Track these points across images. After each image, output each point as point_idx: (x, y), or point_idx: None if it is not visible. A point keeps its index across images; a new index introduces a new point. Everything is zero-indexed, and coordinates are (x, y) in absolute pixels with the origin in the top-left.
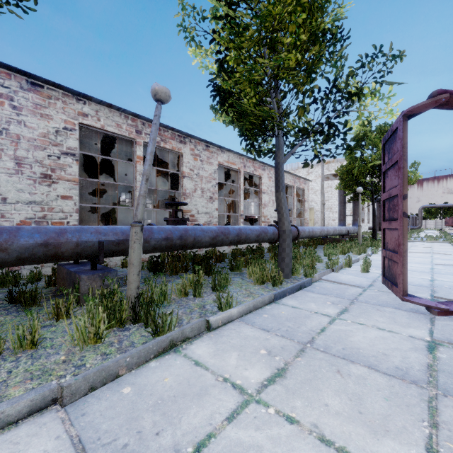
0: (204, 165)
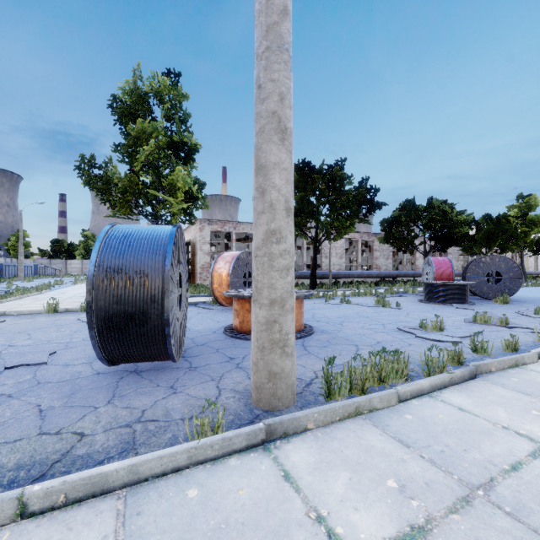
0: (483, 250)
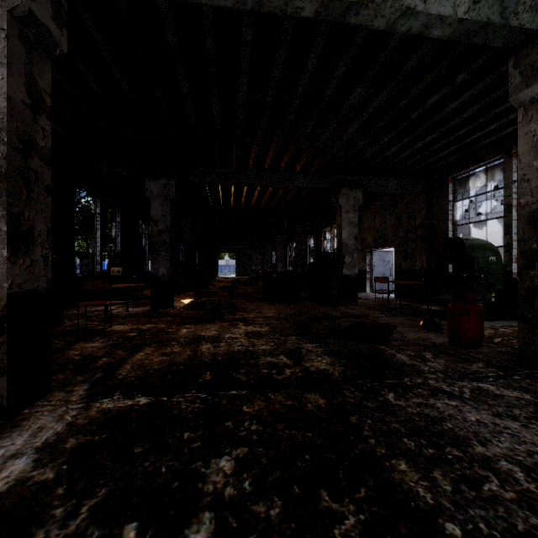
0: None
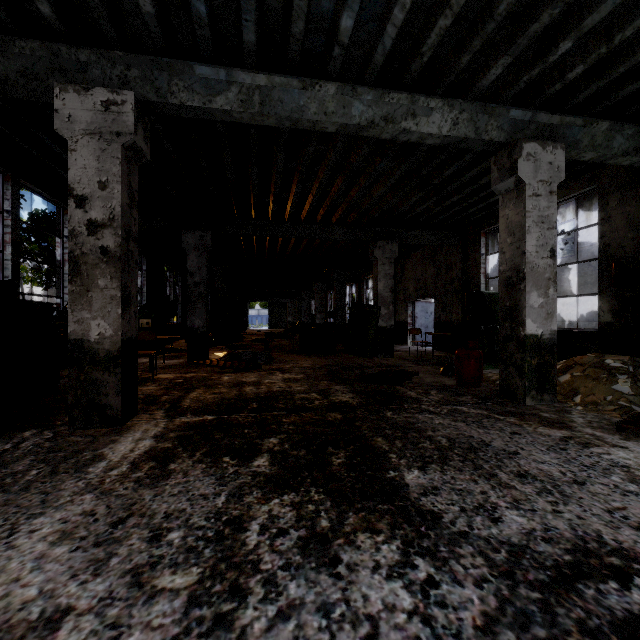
0: None
